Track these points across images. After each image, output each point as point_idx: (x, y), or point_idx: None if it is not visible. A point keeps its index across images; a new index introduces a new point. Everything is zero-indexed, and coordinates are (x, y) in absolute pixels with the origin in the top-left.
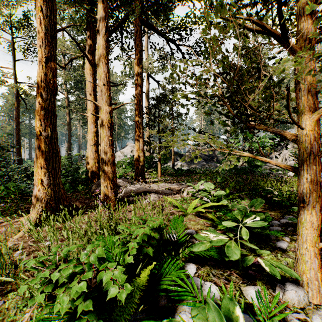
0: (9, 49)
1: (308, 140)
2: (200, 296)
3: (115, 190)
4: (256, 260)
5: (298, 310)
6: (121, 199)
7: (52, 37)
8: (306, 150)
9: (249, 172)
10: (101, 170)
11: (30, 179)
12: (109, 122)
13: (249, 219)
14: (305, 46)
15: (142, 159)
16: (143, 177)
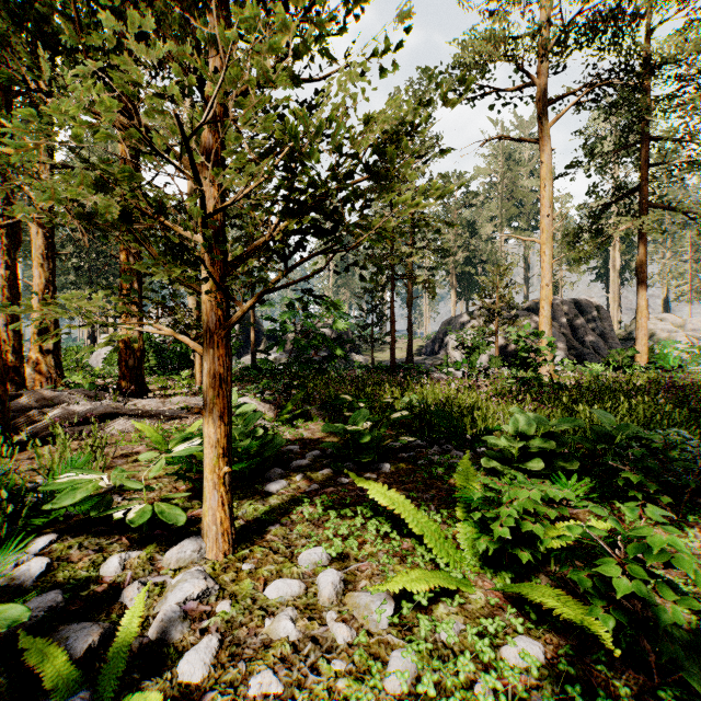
0: None
1: (205, 310)
2: (3, 580)
3: (1, 413)
4: (192, 514)
5: (170, 572)
6: (38, 434)
7: None
8: (204, 324)
9: (393, 372)
10: None
11: None
12: None
13: (183, 445)
14: (202, 163)
15: (137, 345)
16: (139, 386)
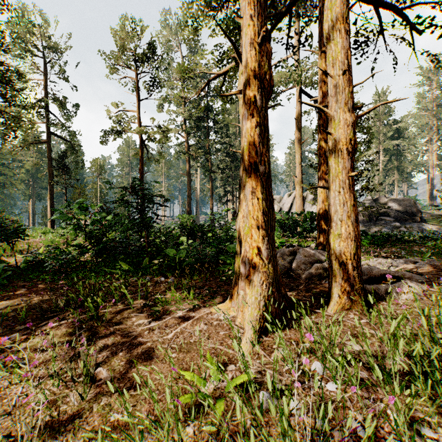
0: (132, 89)
1: None
2: None
3: (359, 272)
4: None
5: None
6: None
7: (265, 1)
8: None
9: None
10: (333, 234)
11: (176, 243)
12: (350, 142)
13: None
14: None
15: None
16: None
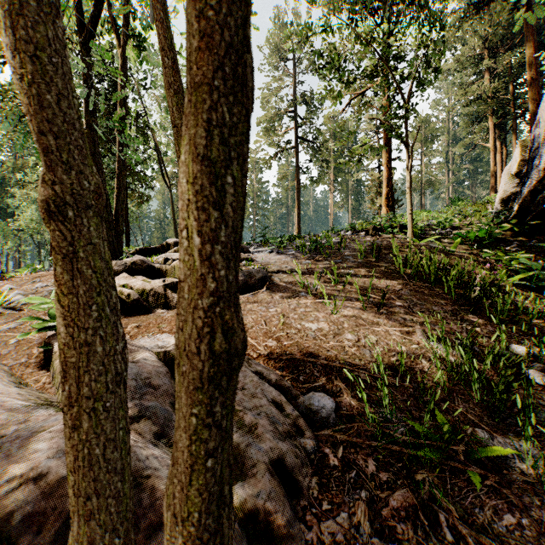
0: None
1: None
2: None
3: None
4: None
5: None
6: None
7: (495, 157)
8: None
9: None
10: None
11: None
12: None
13: None
14: None
15: None
16: None
